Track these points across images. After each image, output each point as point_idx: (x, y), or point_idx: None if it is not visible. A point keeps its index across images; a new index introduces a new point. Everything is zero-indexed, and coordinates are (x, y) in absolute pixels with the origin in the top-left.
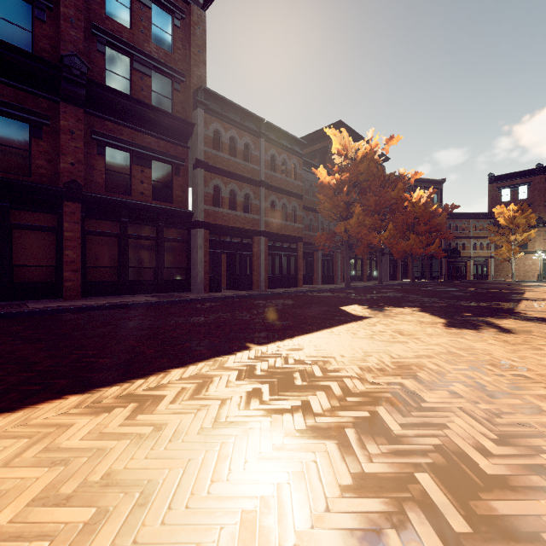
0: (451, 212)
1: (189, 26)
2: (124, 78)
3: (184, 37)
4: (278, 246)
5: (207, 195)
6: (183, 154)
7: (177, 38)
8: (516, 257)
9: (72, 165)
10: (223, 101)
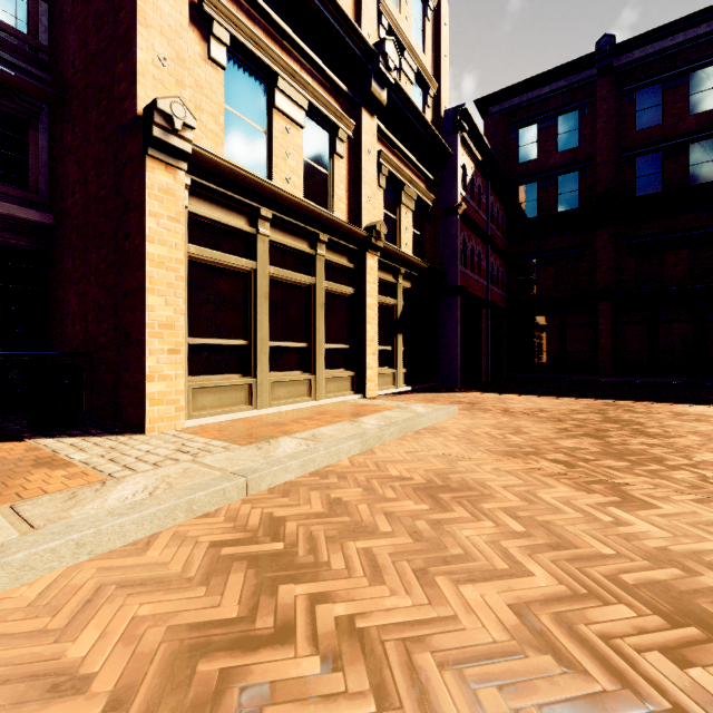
0: None
1: None
2: (654, 175)
3: None
4: None
5: None
6: None
7: None
8: None
9: (604, 273)
10: None
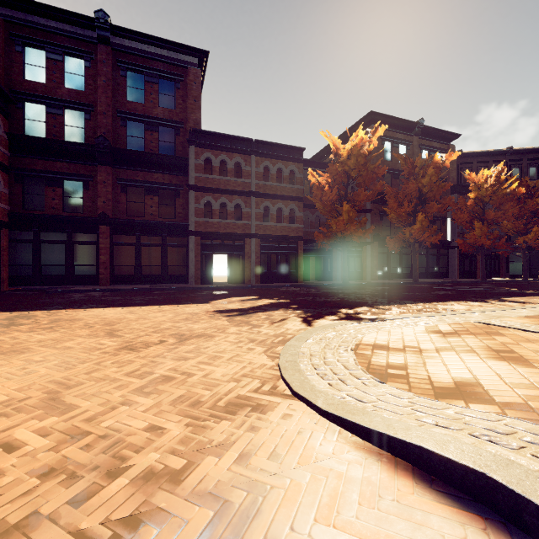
0: None
1: (188, 84)
2: (140, 138)
3: (184, 94)
4: (274, 245)
5: (199, 210)
6: (184, 181)
7: (178, 97)
8: None
9: (104, 202)
10: (212, 134)
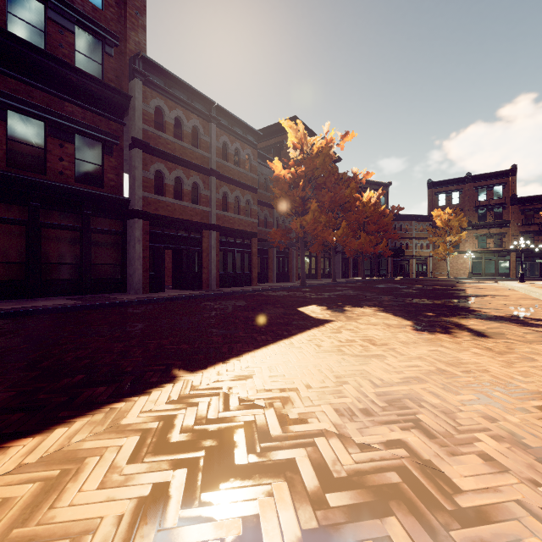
0: (397, 213)
1: None
2: (35, 28)
3: None
4: (231, 241)
5: (147, 181)
6: (117, 131)
7: None
8: (451, 256)
9: None
10: (167, 75)
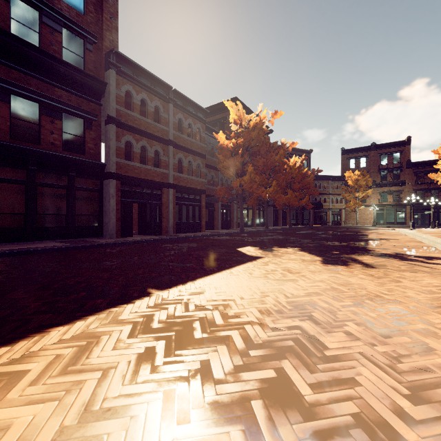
0: (317, 174)
1: None
2: (32, 30)
3: (97, 3)
4: (185, 197)
5: (119, 149)
6: (96, 110)
7: (89, 2)
8: (359, 208)
9: None
10: (135, 66)
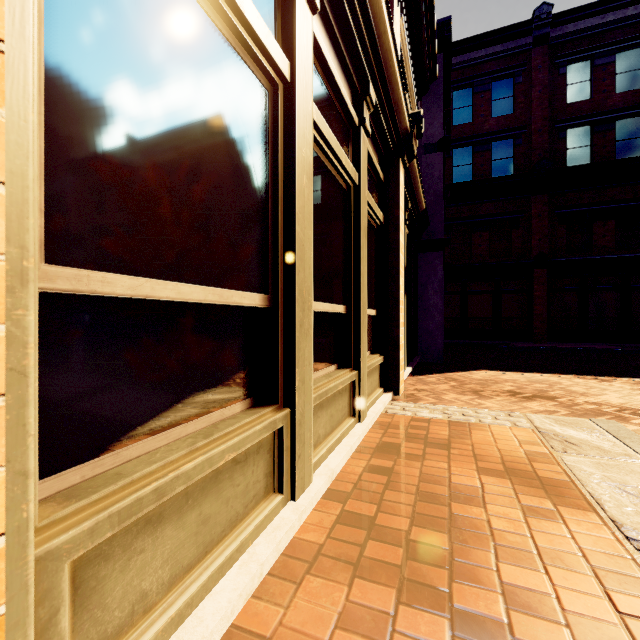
0: None
1: None
2: (583, 147)
3: None
4: None
5: None
6: None
7: None
8: None
9: (539, 240)
10: None
